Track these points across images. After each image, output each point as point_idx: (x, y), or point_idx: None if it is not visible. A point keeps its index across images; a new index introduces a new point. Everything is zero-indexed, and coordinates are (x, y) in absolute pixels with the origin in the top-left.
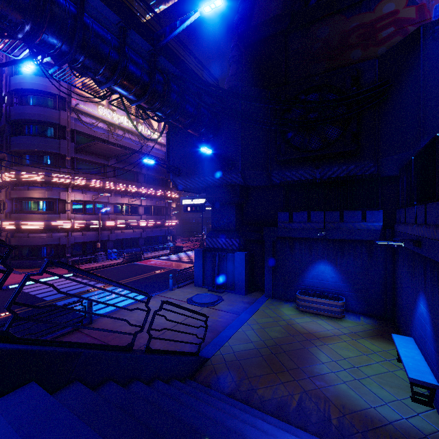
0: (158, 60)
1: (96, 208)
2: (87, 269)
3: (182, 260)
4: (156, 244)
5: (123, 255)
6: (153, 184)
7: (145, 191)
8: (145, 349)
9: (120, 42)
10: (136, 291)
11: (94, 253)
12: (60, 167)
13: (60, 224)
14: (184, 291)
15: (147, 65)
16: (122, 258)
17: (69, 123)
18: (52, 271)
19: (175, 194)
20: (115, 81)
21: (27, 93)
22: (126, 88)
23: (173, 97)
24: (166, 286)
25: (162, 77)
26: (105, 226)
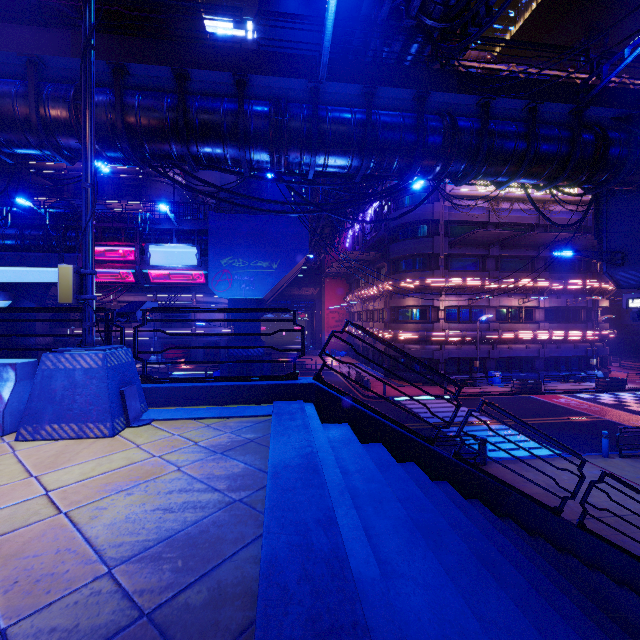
0: (585, 114)
1: (472, 315)
2: (464, 393)
3: (625, 408)
4: (567, 370)
5: (511, 382)
6: (561, 272)
7: (545, 284)
8: (577, 523)
9: (528, 128)
10: (566, 449)
11: (470, 373)
12: (432, 269)
13: (433, 335)
14: (635, 465)
15: (565, 133)
16: (509, 386)
17: (442, 214)
18: (427, 388)
19: (607, 284)
20: (520, 176)
21: (402, 196)
22: (533, 177)
23: (614, 154)
24: (593, 446)
25: (591, 136)
26: (485, 338)
